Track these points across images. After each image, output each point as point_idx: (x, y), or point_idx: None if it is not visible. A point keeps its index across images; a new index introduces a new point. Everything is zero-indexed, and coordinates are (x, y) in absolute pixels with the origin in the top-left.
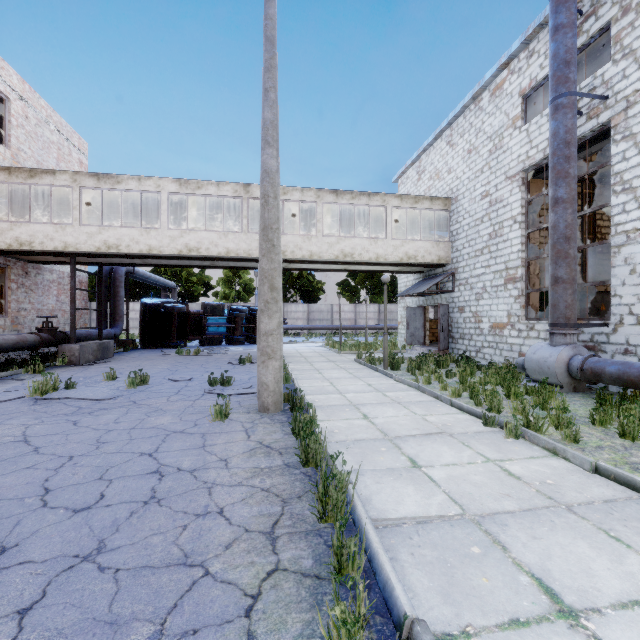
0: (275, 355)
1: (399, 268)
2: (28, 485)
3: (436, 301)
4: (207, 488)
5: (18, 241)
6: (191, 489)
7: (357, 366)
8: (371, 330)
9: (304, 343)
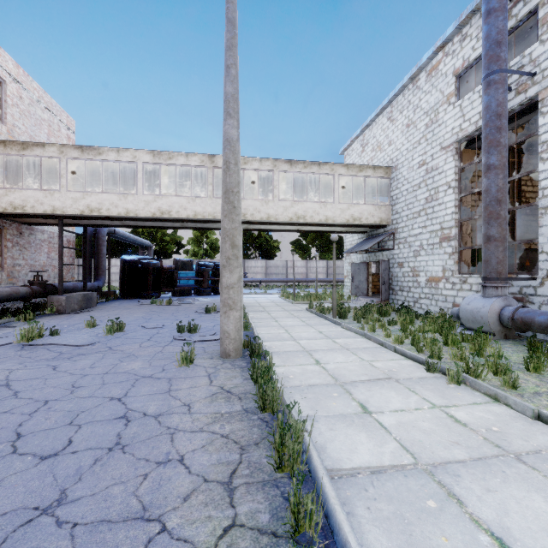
0: (236, 306)
1: (345, 229)
2: (2, 430)
3: (378, 257)
4: (170, 434)
5: (12, 205)
6: (154, 435)
7: (309, 315)
8: (320, 283)
9: (262, 294)
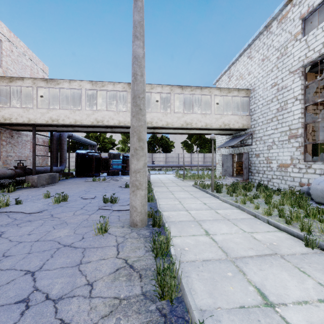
0: (141, 186)
1: (218, 132)
2: None
3: (240, 151)
4: None
5: (3, 118)
6: None
7: (195, 189)
8: (199, 167)
9: (163, 174)
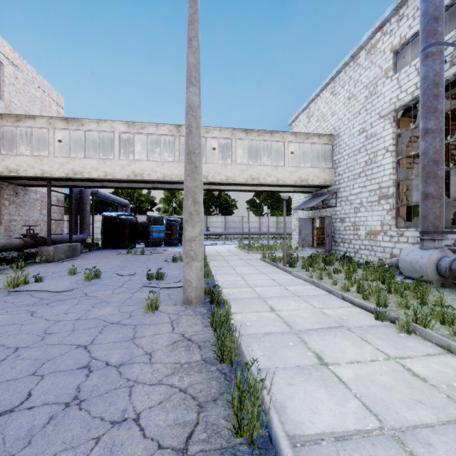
0: (197, 257)
1: (294, 189)
2: None
3: (322, 214)
4: (128, 387)
5: (8, 169)
6: (113, 388)
7: (262, 263)
8: (271, 235)
9: (222, 245)
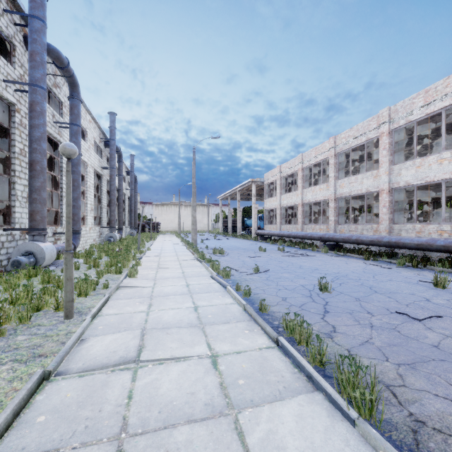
0: None
1: None
2: None
3: None
4: None
5: None
6: None
7: None
8: None
9: None
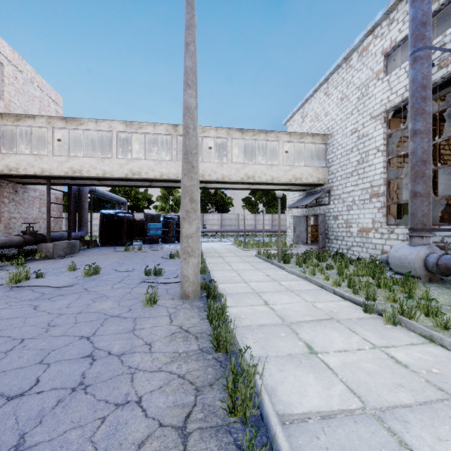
0: (194, 253)
1: (288, 187)
2: None
3: (316, 211)
4: (130, 374)
5: (8, 167)
6: (116, 375)
7: (257, 260)
8: (266, 233)
9: (218, 242)
